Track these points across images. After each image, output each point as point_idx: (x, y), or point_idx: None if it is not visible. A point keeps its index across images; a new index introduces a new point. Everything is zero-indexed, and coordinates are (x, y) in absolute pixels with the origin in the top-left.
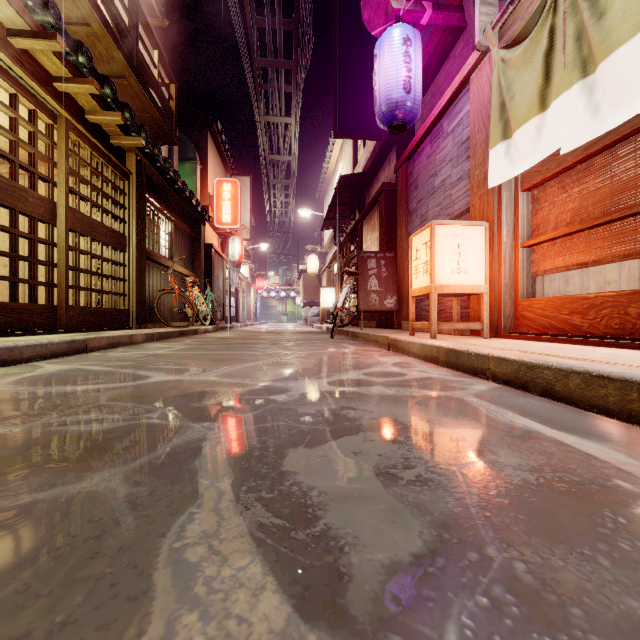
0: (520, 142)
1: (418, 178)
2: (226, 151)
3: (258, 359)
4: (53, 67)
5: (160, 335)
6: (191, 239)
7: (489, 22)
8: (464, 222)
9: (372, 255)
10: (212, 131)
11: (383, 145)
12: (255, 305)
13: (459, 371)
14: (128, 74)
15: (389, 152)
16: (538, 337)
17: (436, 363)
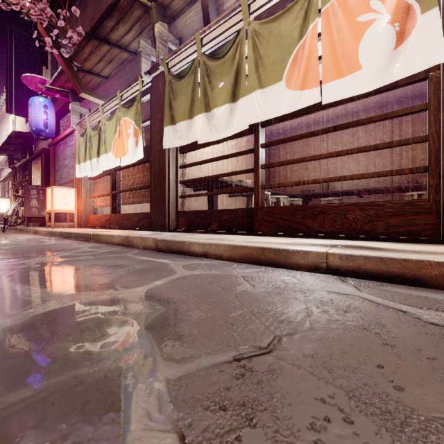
0: (82, 168)
1: (59, 156)
2: None
3: None
4: None
5: None
6: None
7: (76, 121)
8: (66, 188)
9: (34, 187)
10: None
11: None
12: None
13: (52, 237)
14: None
15: None
16: (88, 227)
17: (48, 236)
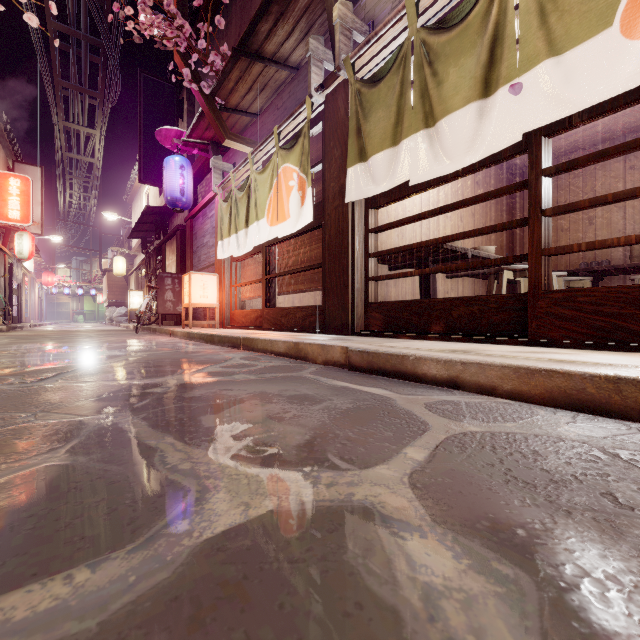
0: (225, 245)
1: (197, 233)
2: (10, 139)
3: (87, 341)
4: None
5: None
6: None
7: (218, 182)
8: (206, 273)
9: (169, 275)
10: None
11: None
12: (39, 302)
13: (190, 340)
14: None
15: None
16: (233, 327)
17: (185, 339)
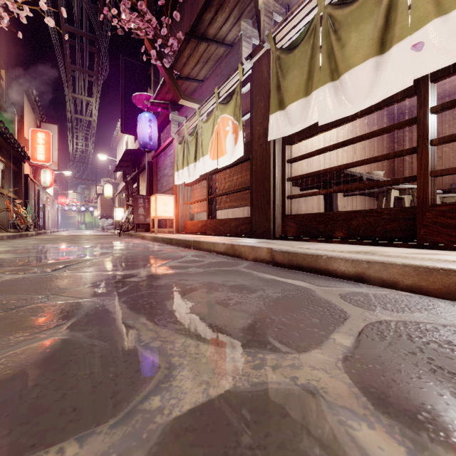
0: (180, 174)
1: (160, 167)
2: (38, 106)
3: (87, 242)
4: None
5: (12, 236)
6: (14, 172)
7: (175, 130)
8: (167, 195)
9: (141, 197)
10: (28, 93)
11: None
12: (57, 216)
13: (156, 242)
14: None
15: None
16: (185, 233)
17: (152, 241)
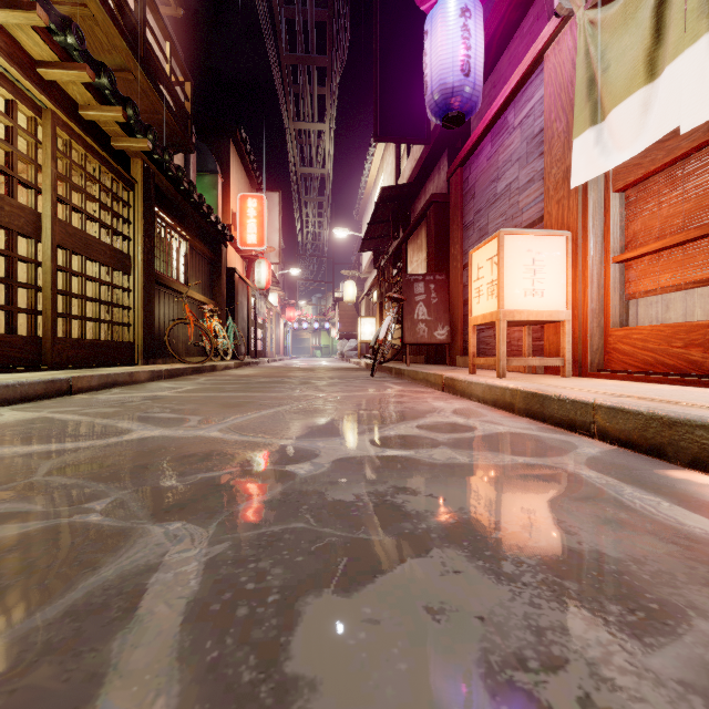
0: (618, 125)
1: (476, 185)
2: (251, 163)
3: (281, 404)
4: (36, 48)
5: (169, 372)
6: (210, 262)
7: None
8: (540, 231)
9: (420, 278)
10: (235, 140)
11: (432, 150)
12: (285, 338)
13: (545, 423)
14: (133, 67)
15: (438, 159)
16: (641, 376)
17: (510, 410)
